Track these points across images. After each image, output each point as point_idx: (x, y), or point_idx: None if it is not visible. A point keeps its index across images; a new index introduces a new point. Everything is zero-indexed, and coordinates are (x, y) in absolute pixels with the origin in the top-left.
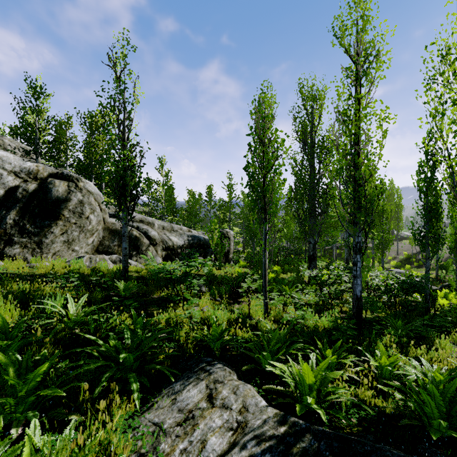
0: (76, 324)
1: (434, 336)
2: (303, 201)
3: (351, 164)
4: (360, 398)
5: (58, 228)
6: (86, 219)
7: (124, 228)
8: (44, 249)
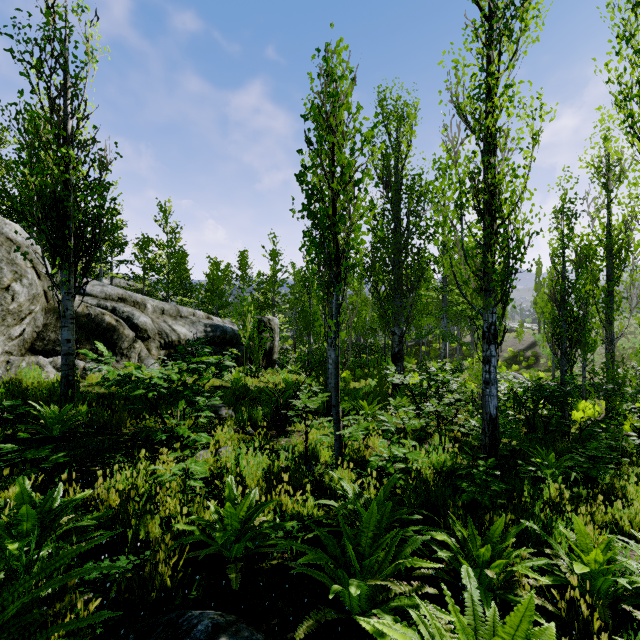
0: None
1: (616, 479)
2: (385, 271)
3: (485, 186)
4: None
5: None
6: (5, 291)
7: (65, 302)
8: None
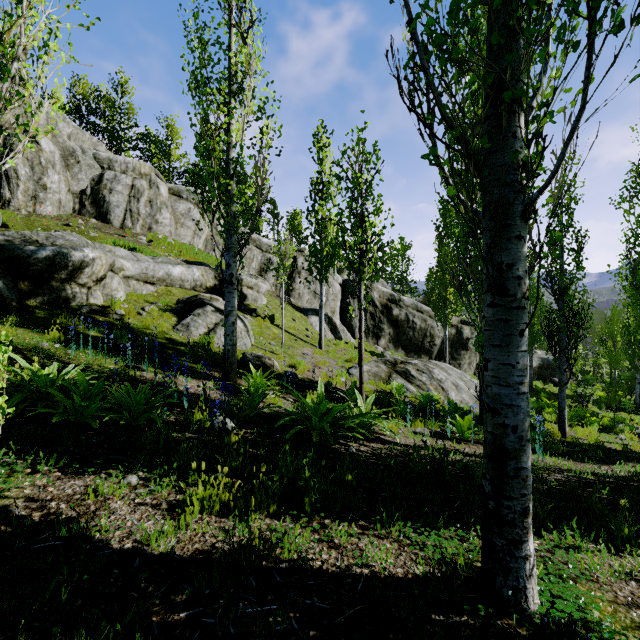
0: None
1: None
2: None
3: None
4: None
5: (467, 355)
6: None
7: (531, 363)
8: (461, 368)
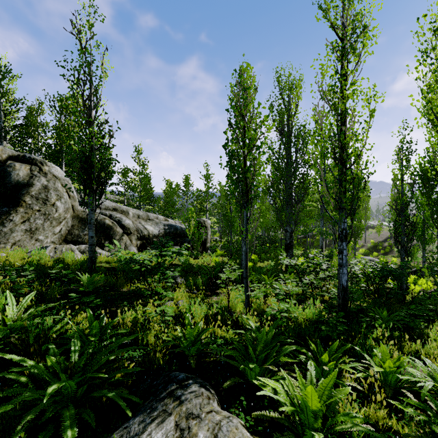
0: (15, 330)
1: (424, 328)
2: (280, 190)
3: (338, 145)
4: (372, 420)
5: (18, 215)
6: (52, 206)
7: (90, 215)
8: (2, 239)
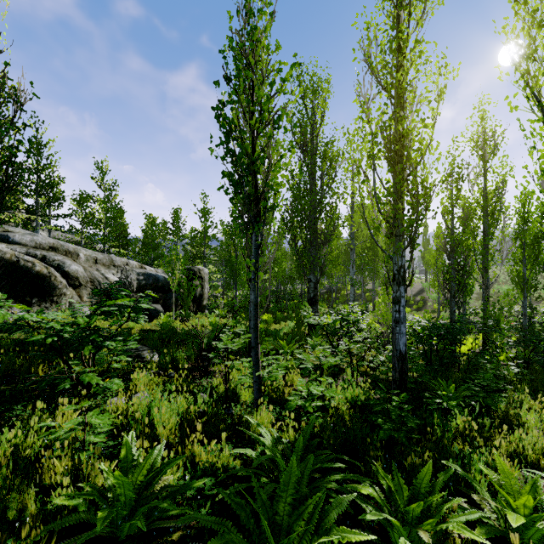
0: None
1: (510, 406)
2: (302, 225)
3: (396, 136)
4: None
5: None
6: None
7: None
8: None
